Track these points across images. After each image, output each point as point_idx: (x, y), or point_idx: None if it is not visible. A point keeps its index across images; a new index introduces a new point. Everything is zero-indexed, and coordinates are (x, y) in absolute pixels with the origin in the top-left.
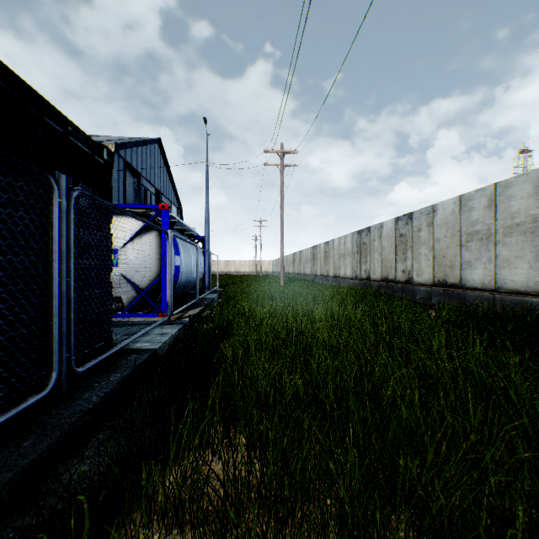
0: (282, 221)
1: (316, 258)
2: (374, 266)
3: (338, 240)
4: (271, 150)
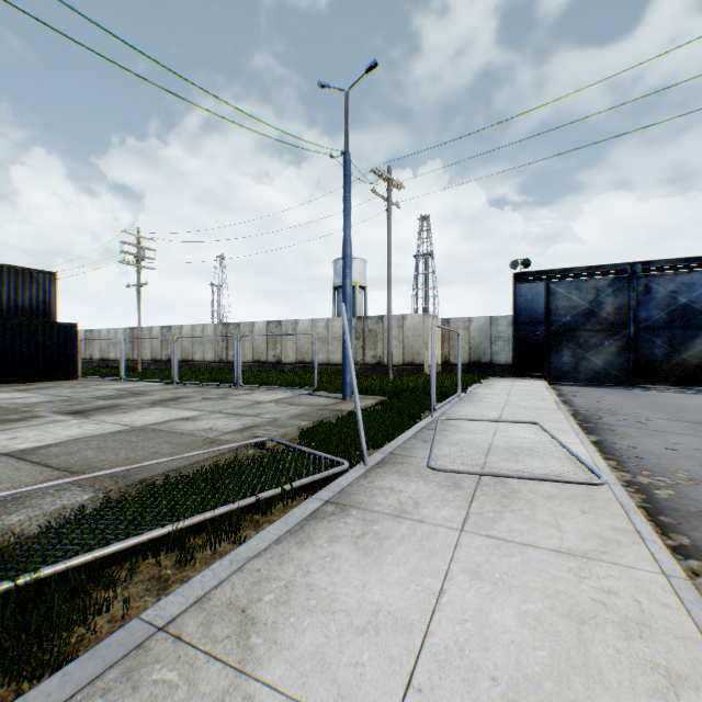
0: None
1: None
2: None
3: None
4: None
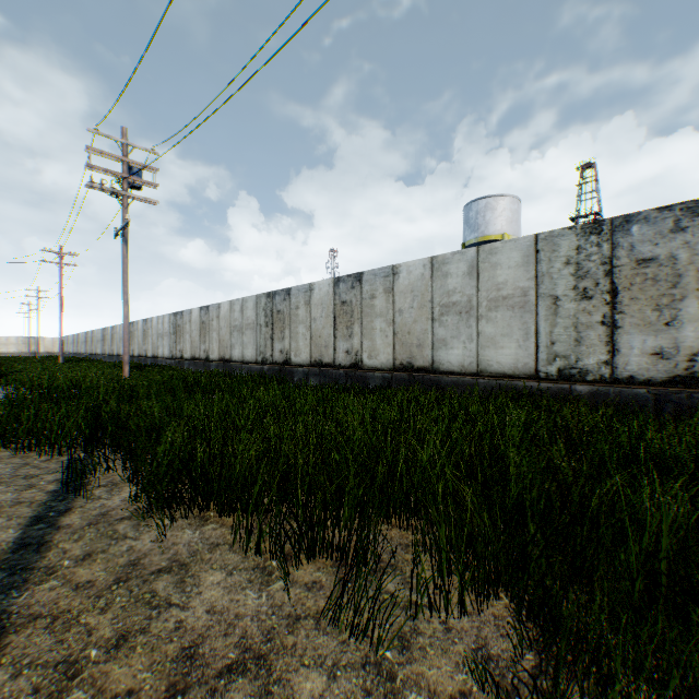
0: (63, 309)
1: (106, 340)
2: (136, 347)
3: (120, 326)
4: (51, 250)
